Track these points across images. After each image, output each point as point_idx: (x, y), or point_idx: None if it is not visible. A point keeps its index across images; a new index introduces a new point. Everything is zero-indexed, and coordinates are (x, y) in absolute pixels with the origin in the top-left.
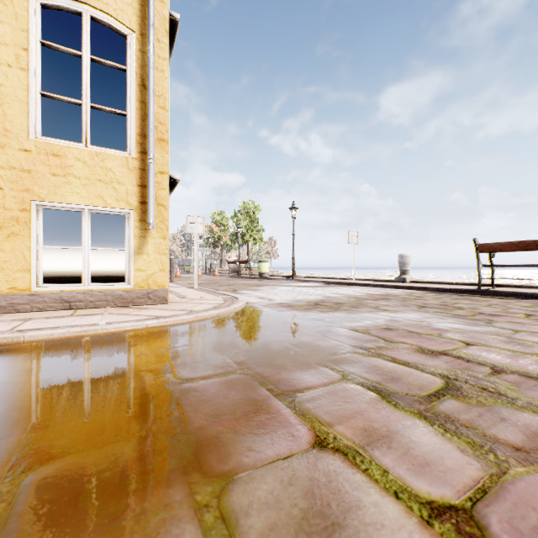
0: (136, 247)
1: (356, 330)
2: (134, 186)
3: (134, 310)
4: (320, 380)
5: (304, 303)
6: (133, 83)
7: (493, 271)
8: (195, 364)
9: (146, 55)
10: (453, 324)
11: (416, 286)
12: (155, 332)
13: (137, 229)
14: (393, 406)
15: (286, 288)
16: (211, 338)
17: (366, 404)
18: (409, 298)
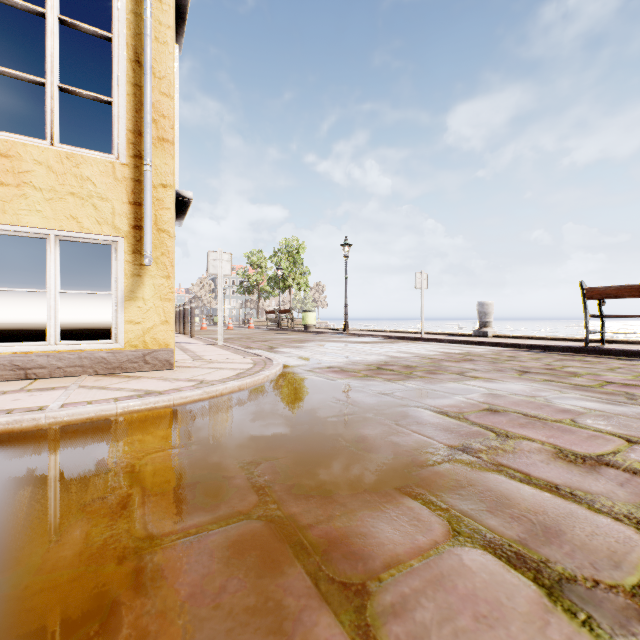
0: (127, 290)
1: (444, 413)
2: (123, 203)
3: (120, 380)
4: (410, 536)
5: (363, 367)
6: (122, 58)
7: (603, 324)
8: (180, 491)
9: (142, 20)
10: (583, 402)
11: (503, 342)
12: (139, 418)
13: (128, 265)
14: (588, 631)
15: (337, 345)
16: (223, 430)
17: (524, 624)
18: (500, 359)
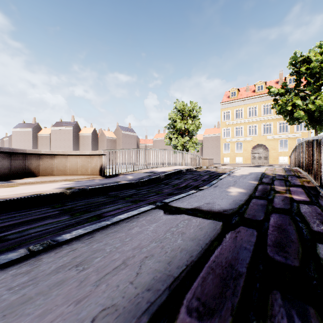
0: None
1: None
2: None
3: None
4: None
5: None
6: None
7: None
8: None
9: None
10: None
11: None
12: None
13: None
14: None
15: None
16: None
17: None
18: None
